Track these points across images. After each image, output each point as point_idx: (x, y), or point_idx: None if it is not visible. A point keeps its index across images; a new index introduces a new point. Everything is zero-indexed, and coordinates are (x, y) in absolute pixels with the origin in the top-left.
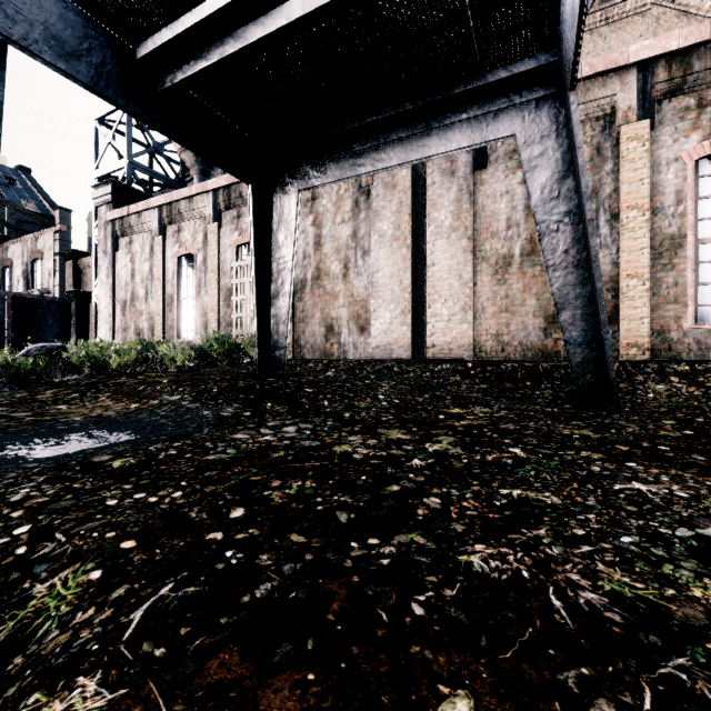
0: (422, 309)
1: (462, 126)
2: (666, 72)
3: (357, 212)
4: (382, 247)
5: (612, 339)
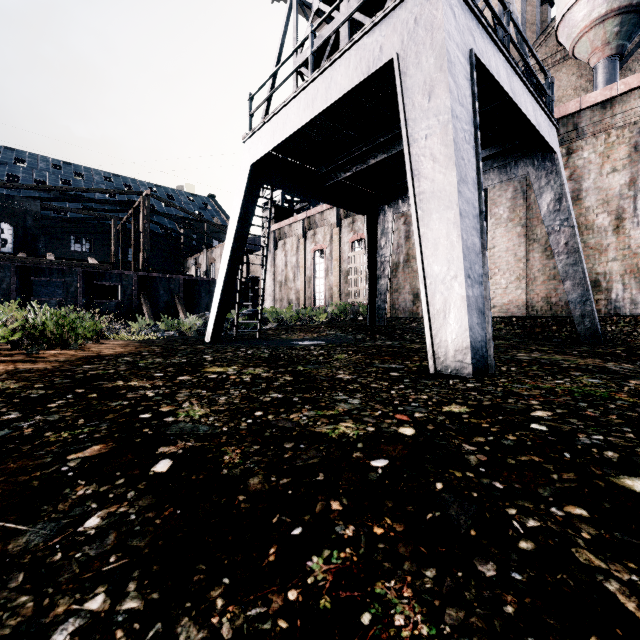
0: None
1: (494, 170)
2: None
3: None
4: None
5: None
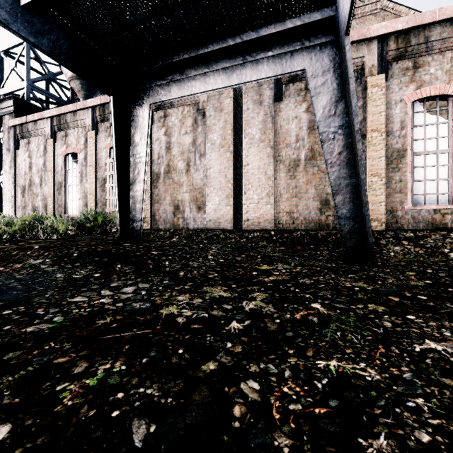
0: (240, 195)
1: (269, 61)
2: (395, 44)
3: (196, 127)
4: (213, 151)
5: None
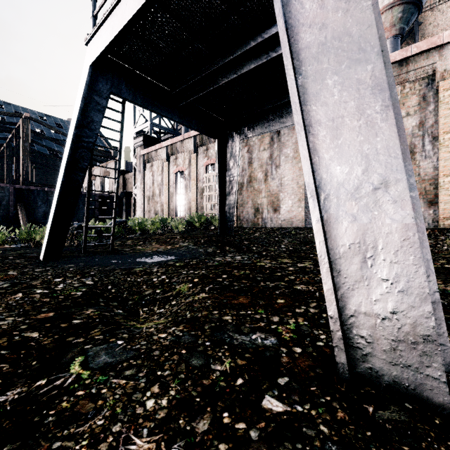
0: None
1: None
2: None
3: (272, 144)
4: (287, 163)
5: (433, 215)
